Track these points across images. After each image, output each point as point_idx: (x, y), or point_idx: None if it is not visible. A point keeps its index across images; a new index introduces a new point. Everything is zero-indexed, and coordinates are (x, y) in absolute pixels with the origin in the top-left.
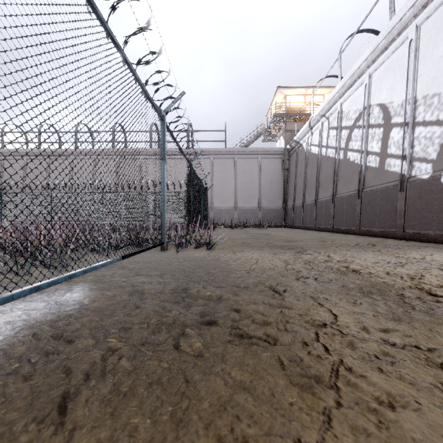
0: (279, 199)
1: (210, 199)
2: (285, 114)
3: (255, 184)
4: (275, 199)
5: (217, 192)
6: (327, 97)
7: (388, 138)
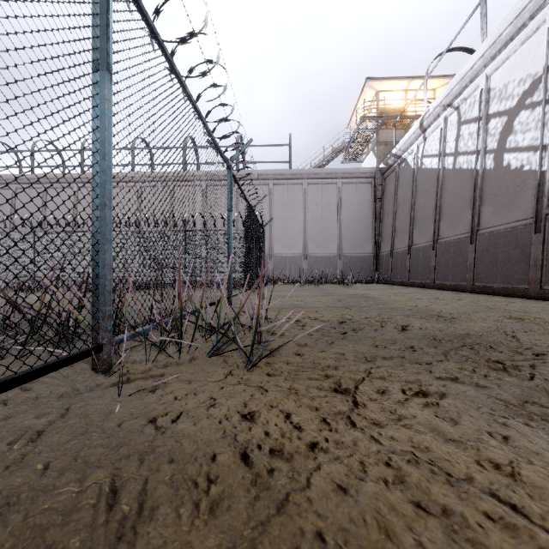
0: (368, 242)
1: (269, 242)
2: (378, 117)
3: (332, 221)
4: (363, 241)
5: (278, 232)
6: (438, 93)
7: None
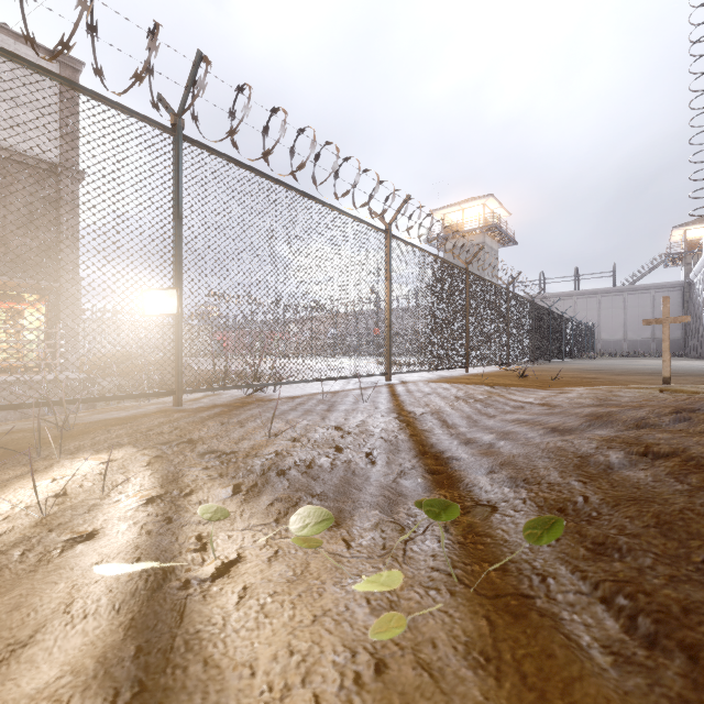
0: (677, 330)
1: (597, 332)
2: (681, 253)
3: (647, 317)
4: (672, 330)
5: (604, 326)
6: None
7: None
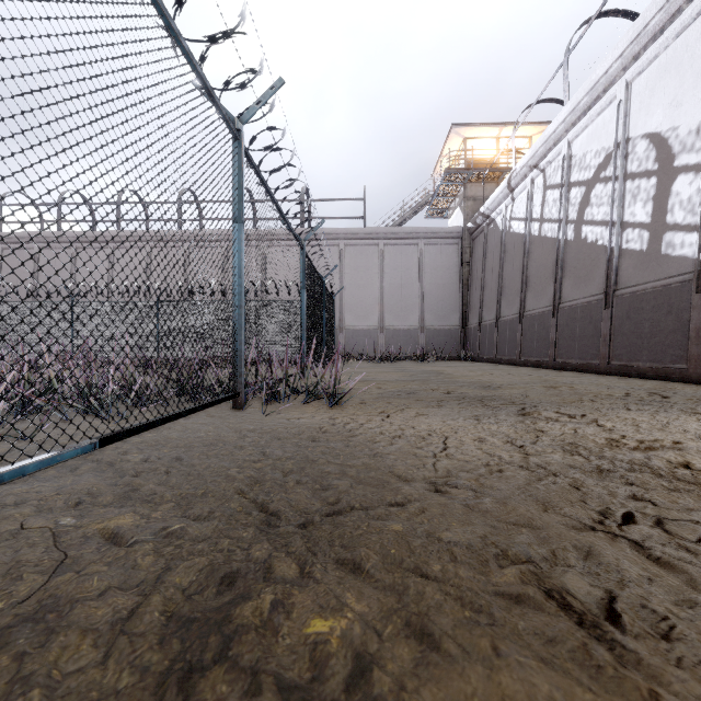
0: (454, 313)
1: (339, 312)
2: (465, 170)
3: (413, 288)
4: (448, 312)
5: (349, 301)
6: (535, 141)
7: (668, 195)
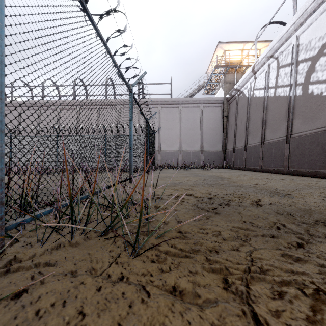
0: (219, 143)
1: (158, 143)
2: (225, 66)
3: (197, 130)
4: (216, 143)
5: (163, 137)
6: (262, 52)
7: None
